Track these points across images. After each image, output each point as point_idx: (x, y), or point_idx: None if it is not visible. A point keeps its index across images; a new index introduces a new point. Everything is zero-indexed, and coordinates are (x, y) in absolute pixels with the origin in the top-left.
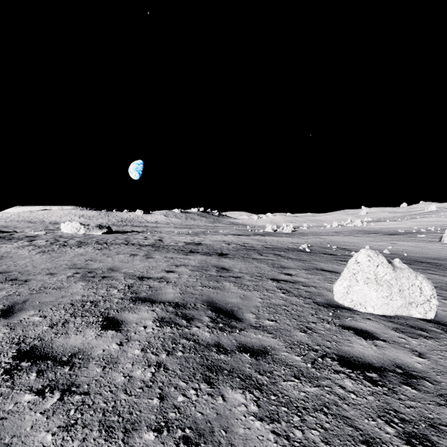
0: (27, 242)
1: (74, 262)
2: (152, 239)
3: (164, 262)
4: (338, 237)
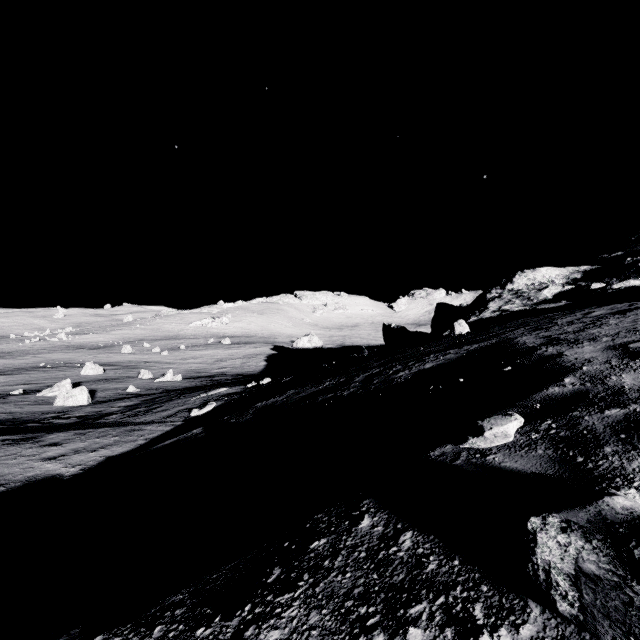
0: None
1: None
2: None
3: None
4: (54, 354)
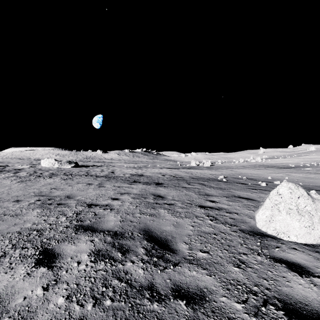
0: (12, 174)
1: (41, 190)
2: (107, 171)
3: (112, 190)
4: (245, 170)
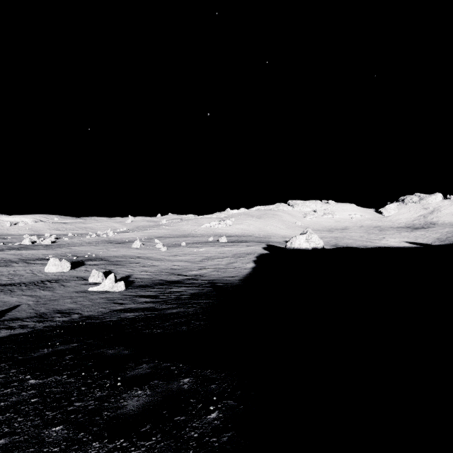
0: None
1: None
2: None
3: None
4: (84, 247)
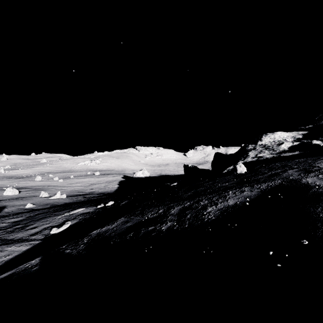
0: None
1: None
2: None
3: None
4: None
